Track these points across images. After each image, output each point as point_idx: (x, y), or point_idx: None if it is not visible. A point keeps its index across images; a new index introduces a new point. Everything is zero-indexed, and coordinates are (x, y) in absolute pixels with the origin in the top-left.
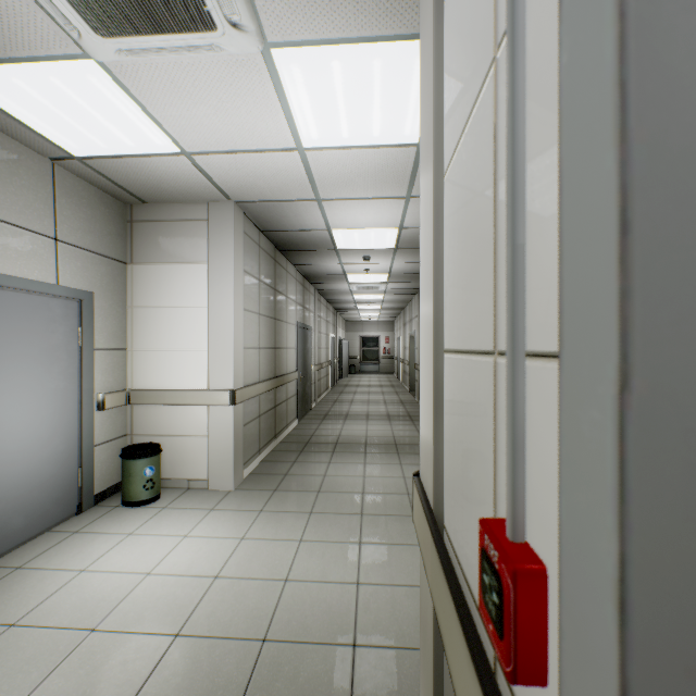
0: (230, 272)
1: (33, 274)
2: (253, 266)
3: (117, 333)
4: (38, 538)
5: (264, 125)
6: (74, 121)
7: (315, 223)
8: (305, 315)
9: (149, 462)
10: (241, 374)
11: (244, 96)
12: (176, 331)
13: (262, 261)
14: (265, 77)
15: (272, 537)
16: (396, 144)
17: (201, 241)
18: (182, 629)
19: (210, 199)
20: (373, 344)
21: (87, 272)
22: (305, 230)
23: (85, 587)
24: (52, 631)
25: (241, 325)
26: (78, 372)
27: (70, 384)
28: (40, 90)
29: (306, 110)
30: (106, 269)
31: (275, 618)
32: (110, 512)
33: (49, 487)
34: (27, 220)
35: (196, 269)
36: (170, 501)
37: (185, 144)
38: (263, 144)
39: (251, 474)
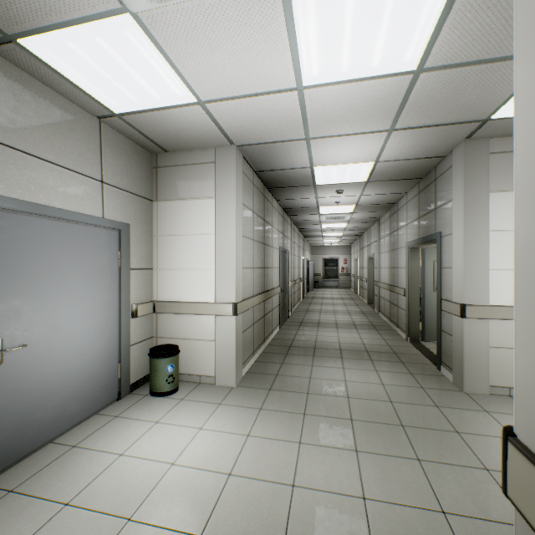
0: (232, 205)
1: (85, 209)
2: (249, 201)
3: (146, 256)
4: (89, 420)
5: (270, 66)
6: (114, 79)
7: (301, 161)
8: (284, 241)
9: (170, 361)
10: (241, 290)
11: (256, 35)
12: (190, 254)
13: (255, 196)
14: (278, 10)
15: (273, 437)
16: (392, 73)
17: (209, 180)
18: (204, 529)
19: (217, 145)
20: (333, 264)
21: (124, 208)
22: (290, 168)
23: (123, 472)
24: (97, 515)
25: (241, 249)
26: (118, 287)
27: (112, 297)
28: (89, 52)
29: (311, 44)
30: (138, 205)
31: (289, 529)
32: (141, 400)
33: (97, 379)
34: (81, 166)
35: (205, 203)
36: (186, 394)
37: (200, 93)
38: (267, 86)
39: (248, 373)
